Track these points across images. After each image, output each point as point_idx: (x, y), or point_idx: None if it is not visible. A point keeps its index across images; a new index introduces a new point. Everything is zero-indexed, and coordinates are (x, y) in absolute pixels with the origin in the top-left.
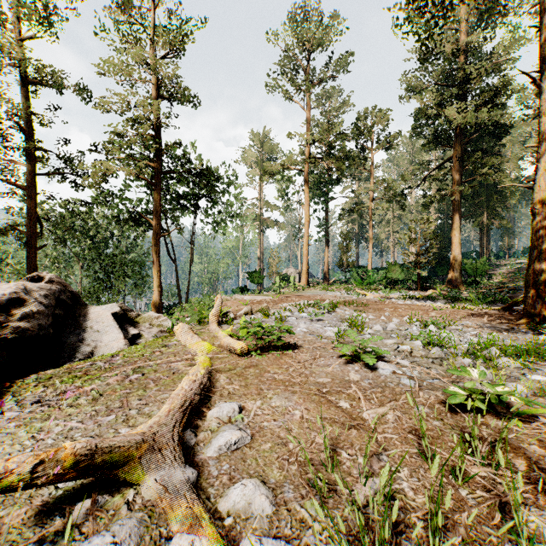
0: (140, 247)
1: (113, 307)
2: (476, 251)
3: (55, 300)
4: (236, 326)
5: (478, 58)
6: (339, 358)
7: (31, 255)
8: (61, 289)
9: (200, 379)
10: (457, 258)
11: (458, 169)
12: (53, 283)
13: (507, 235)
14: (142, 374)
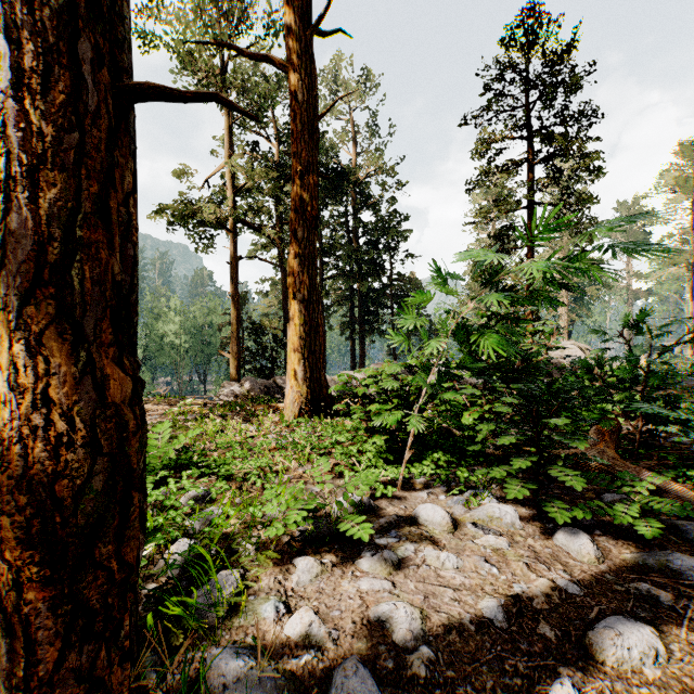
0: None
1: None
2: None
3: None
4: None
5: None
6: None
7: None
8: None
9: None
10: None
11: None
12: None
13: None
14: None
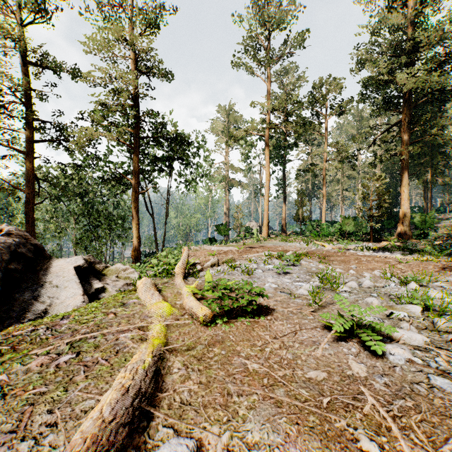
0: (124, 204)
1: (77, 260)
2: (418, 206)
3: (12, 254)
4: (202, 279)
5: (425, 29)
6: (325, 330)
7: (29, 210)
8: (21, 242)
9: (139, 379)
10: (406, 212)
11: (407, 131)
12: (12, 236)
13: (447, 191)
14: (76, 353)
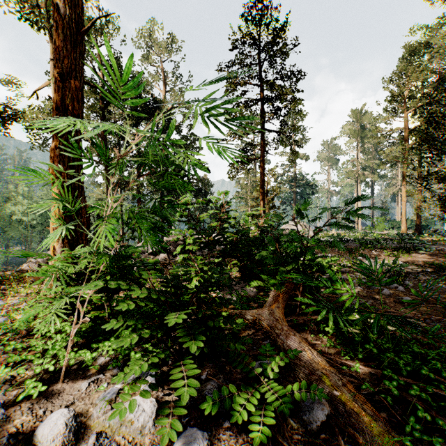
0: None
1: None
2: None
3: None
4: None
5: None
6: None
7: None
8: None
9: None
10: None
11: None
12: None
13: None
14: None
